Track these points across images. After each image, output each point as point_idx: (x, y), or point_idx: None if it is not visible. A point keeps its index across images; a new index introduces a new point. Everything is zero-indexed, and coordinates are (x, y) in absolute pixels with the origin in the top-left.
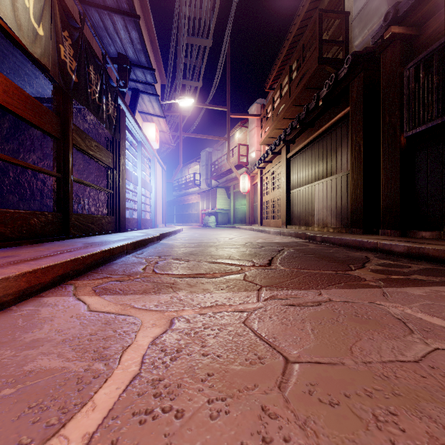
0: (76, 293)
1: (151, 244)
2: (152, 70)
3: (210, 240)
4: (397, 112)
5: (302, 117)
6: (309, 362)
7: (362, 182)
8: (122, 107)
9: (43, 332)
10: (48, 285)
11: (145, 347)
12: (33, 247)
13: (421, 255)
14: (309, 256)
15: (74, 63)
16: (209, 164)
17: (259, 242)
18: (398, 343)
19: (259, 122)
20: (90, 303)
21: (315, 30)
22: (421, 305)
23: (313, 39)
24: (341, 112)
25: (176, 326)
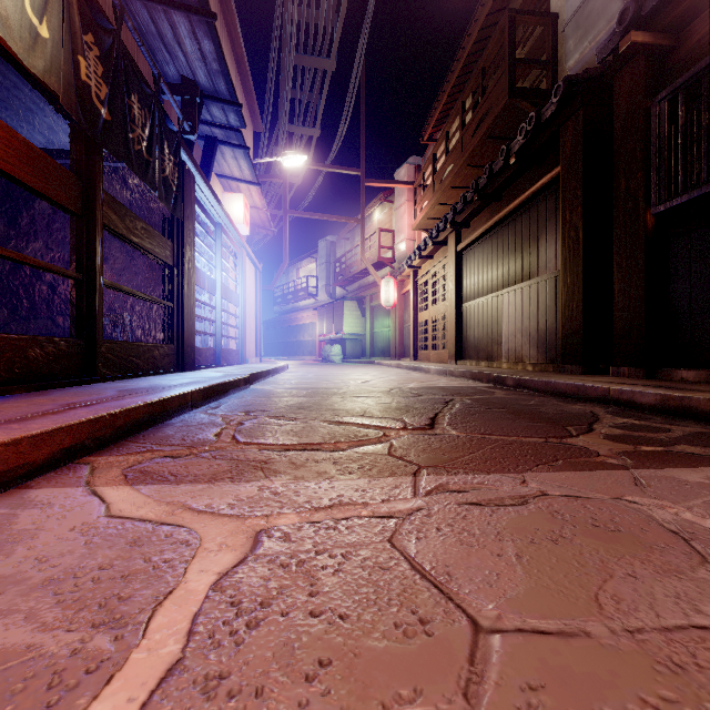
0: (91, 480)
1: (235, 391)
2: (238, 106)
3: (332, 385)
4: (640, 173)
5: (482, 185)
6: (519, 631)
7: (581, 289)
8: (188, 166)
9: (11, 561)
10: (43, 466)
11: (201, 595)
12: (29, 397)
13: (684, 410)
14: (498, 412)
15: (104, 89)
16: (332, 261)
17: (412, 387)
18: (685, 584)
19: (411, 194)
20: (113, 500)
21: (502, 44)
22: (706, 503)
23: (499, 59)
24: (545, 175)
25: (264, 548)
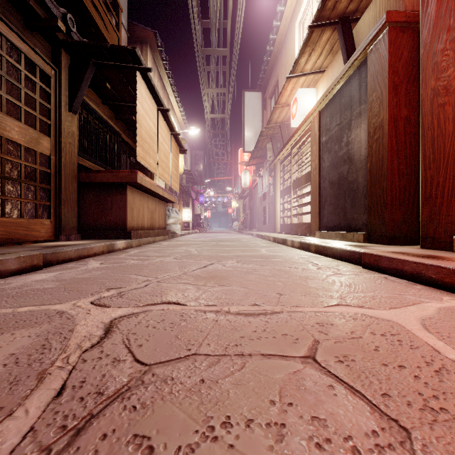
0: None
1: None
2: None
3: None
4: None
5: None
6: (294, 356)
7: None
8: None
9: None
10: None
11: None
12: None
13: None
14: None
15: None
16: None
17: None
18: (178, 373)
19: None
20: None
21: None
22: None
23: None
24: None
25: None
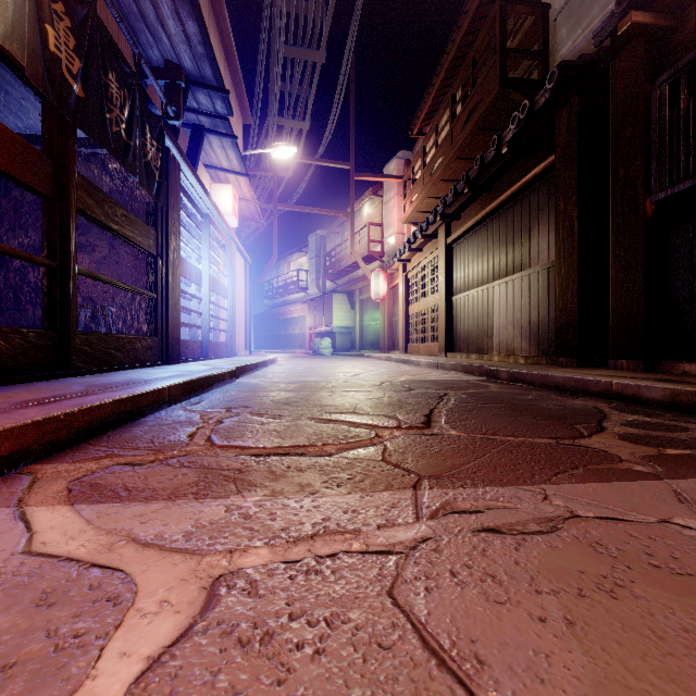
0: (25, 497)
1: (220, 385)
2: (224, 92)
3: (321, 378)
4: (639, 160)
5: (473, 176)
6: None
7: (576, 280)
8: (173, 153)
9: None
10: None
11: None
12: None
13: None
14: (496, 408)
15: (77, 63)
16: (322, 255)
17: (403, 380)
18: None
19: (400, 188)
20: (41, 528)
21: (492, 37)
22: None
23: (490, 49)
24: (538, 165)
25: (219, 609)
